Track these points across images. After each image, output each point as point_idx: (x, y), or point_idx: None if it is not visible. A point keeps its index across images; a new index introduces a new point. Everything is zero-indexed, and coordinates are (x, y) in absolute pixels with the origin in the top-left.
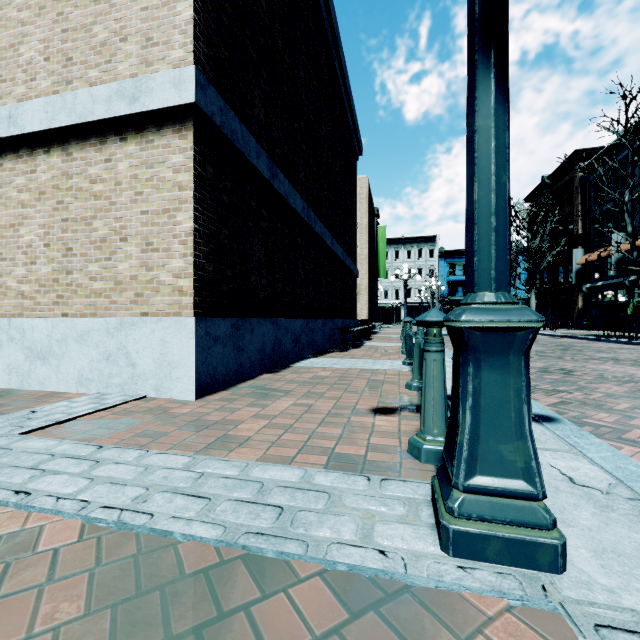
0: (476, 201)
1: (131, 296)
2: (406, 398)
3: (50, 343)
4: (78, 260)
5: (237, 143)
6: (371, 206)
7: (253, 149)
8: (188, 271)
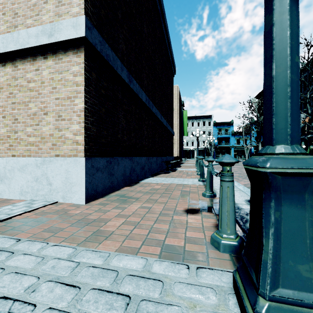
0: (274, 76)
1: (50, 145)
2: (203, 202)
3: (5, 171)
4: (21, 125)
5: (110, 62)
6: (180, 100)
7: (119, 66)
8: (81, 131)
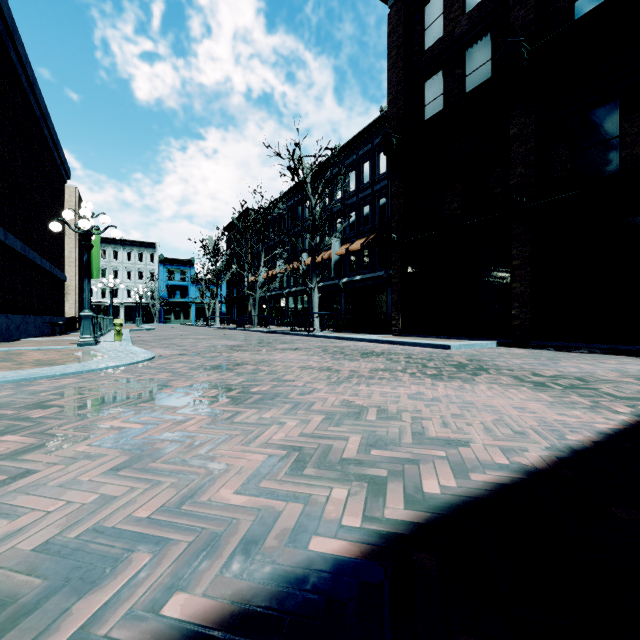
0: (85, 296)
1: None
2: None
3: None
4: None
5: None
6: None
7: None
8: None
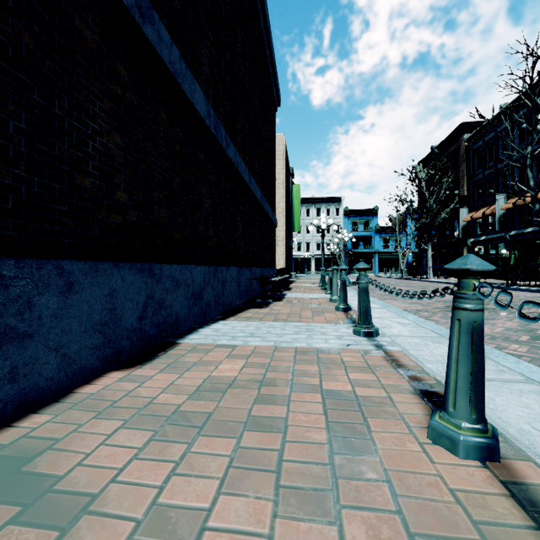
0: None
1: None
2: None
3: None
4: None
5: None
6: (287, 164)
7: None
8: None
